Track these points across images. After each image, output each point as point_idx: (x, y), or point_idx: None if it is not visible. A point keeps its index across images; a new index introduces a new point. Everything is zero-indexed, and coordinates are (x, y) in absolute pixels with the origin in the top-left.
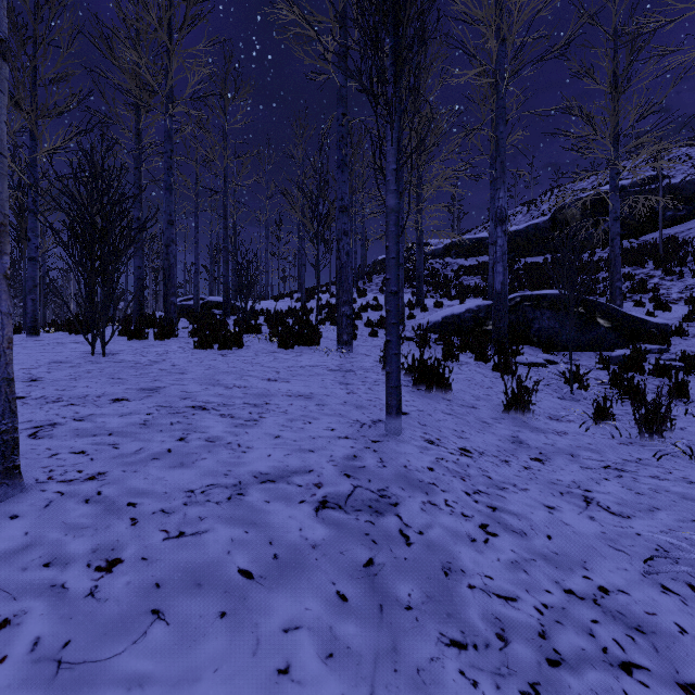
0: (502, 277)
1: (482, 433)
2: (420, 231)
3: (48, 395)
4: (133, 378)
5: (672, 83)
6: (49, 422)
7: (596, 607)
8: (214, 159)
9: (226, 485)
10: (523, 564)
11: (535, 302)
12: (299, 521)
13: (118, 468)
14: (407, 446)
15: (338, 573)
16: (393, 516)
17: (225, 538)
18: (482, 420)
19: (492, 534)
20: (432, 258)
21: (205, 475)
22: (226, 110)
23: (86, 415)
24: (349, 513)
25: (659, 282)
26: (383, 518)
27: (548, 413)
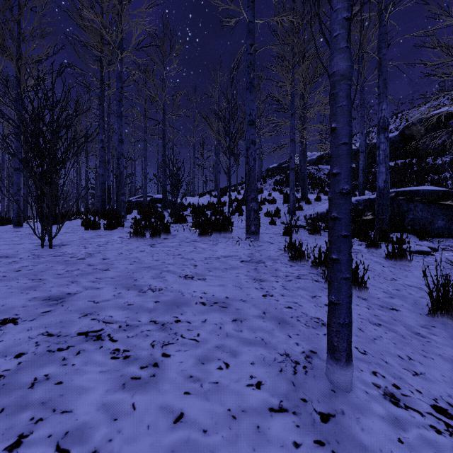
0: (384, 176)
1: (431, 359)
2: (305, 145)
3: None
4: (52, 279)
5: None
6: None
7: None
8: (155, 97)
9: None
10: None
11: (408, 196)
12: None
13: None
14: (374, 425)
15: None
16: None
17: None
18: (414, 331)
19: None
20: (308, 166)
21: None
22: (164, 62)
23: None
24: None
25: None
26: None
27: None
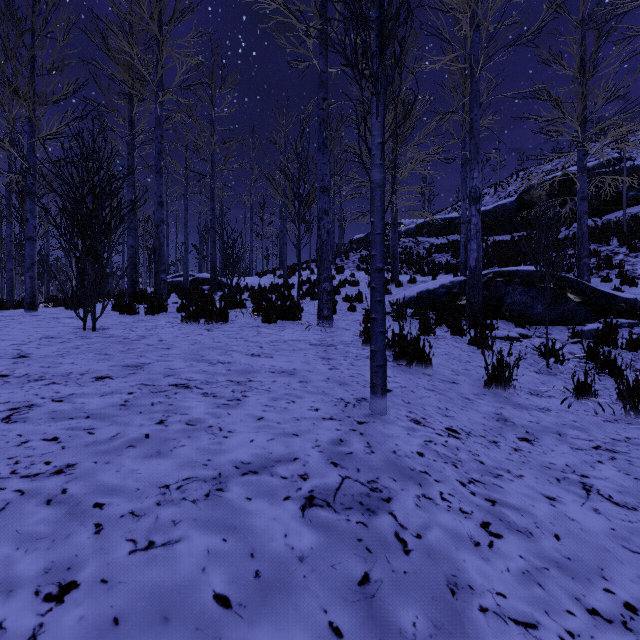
0: (476, 254)
1: (466, 411)
2: (395, 212)
3: (31, 373)
4: (119, 354)
5: (639, 67)
6: (26, 404)
7: (628, 633)
8: (202, 144)
9: (204, 479)
10: (536, 574)
11: (507, 278)
12: (283, 524)
13: (90, 458)
14: (394, 428)
15: (329, 596)
16: (387, 515)
17: (200, 549)
18: (464, 396)
19: (496, 536)
20: (405, 237)
21: (183, 465)
22: (213, 99)
23: (66, 395)
24: (338, 512)
25: (624, 259)
26: (376, 518)
27: (528, 388)
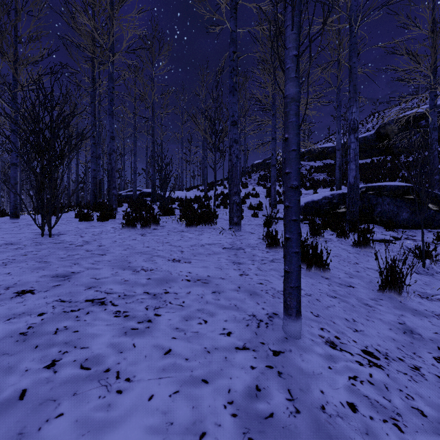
0: (354, 173)
1: (372, 321)
2: None
3: None
4: (57, 261)
5: None
6: None
7: None
8: (145, 96)
9: None
10: None
11: (377, 191)
12: None
13: None
14: (312, 359)
15: None
16: None
17: None
18: (364, 302)
19: None
20: None
21: None
22: (153, 62)
23: None
24: None
25: None
26: None
27: (416, 290)
